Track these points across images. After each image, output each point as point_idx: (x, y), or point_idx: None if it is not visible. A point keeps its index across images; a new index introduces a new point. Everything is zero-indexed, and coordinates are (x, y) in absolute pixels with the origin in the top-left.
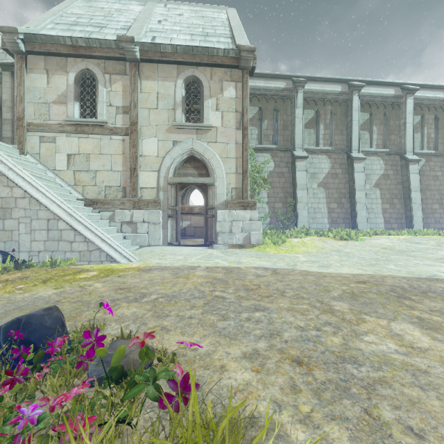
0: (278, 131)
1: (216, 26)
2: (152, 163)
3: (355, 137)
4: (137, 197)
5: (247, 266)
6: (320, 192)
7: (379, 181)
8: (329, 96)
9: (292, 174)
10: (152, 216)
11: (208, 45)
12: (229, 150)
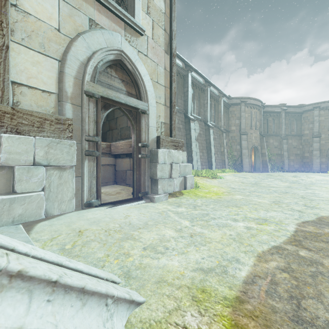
0: None
1: None
2: (45, 37)
3: (189, 103)
4: (3, 101)
5: (298, 225)
6: None
7: (198, 137)
8: (176, 67)
9: None
10: (58, 151)
11: None
12: (159, 74)
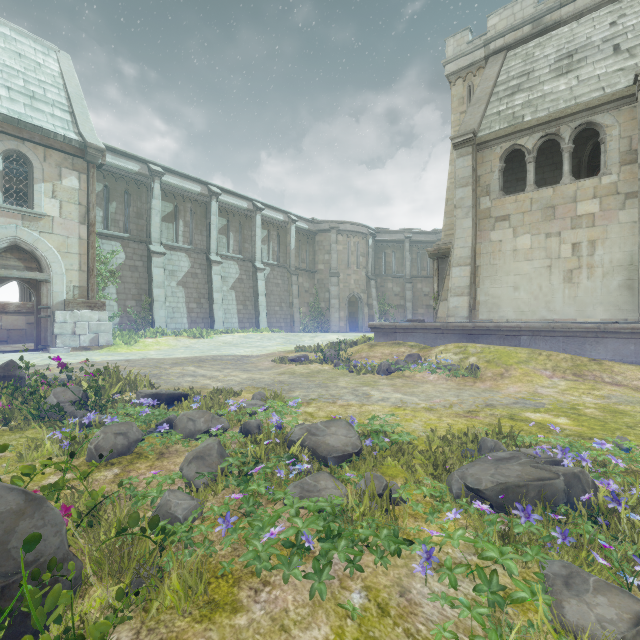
0: (131, 218)
1: (46, 83)
2: None
3: (214, 240)
4: None
5: (102, 360)
6: (179, 291)
7: (235, 284)
8: (189, 194)
9: (148, 269)
10: None
11: (39, 117)
12: (70, 245)
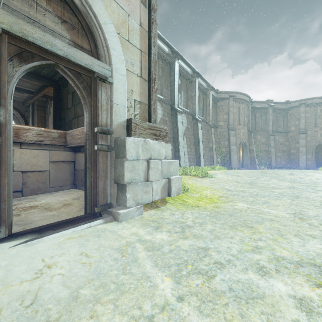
0: None
1: None
2: None
3: (176, 94)
4: None
5: None
6: None
7: (185, 131)
8: (162, 52)
9: None
10: None
11: None
12: (131, 30)
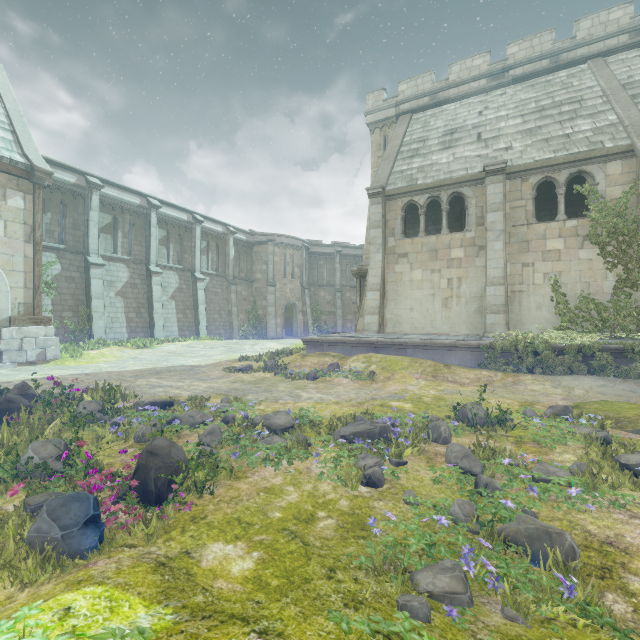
0: (67, 229)
1: None
2: None
3: (154, 251)
4: None
5: (61, 375)
6: (118, 301)
7: (175, 293)
8: (129, 205)
9: (86, 280)
10: None
11: None
12: (15, 263)
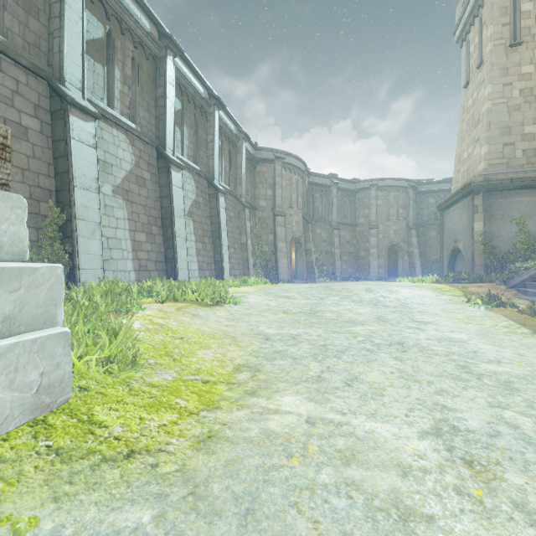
0: None
1: None
2: None
3: (170, 126)
4: None
5: None
6: (118, 206)
7: (193, 209)
8: (133, 23)
9: (54, 143)
10: None
11: None
12: None
